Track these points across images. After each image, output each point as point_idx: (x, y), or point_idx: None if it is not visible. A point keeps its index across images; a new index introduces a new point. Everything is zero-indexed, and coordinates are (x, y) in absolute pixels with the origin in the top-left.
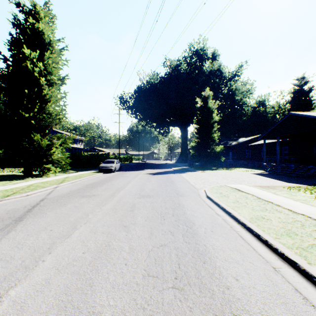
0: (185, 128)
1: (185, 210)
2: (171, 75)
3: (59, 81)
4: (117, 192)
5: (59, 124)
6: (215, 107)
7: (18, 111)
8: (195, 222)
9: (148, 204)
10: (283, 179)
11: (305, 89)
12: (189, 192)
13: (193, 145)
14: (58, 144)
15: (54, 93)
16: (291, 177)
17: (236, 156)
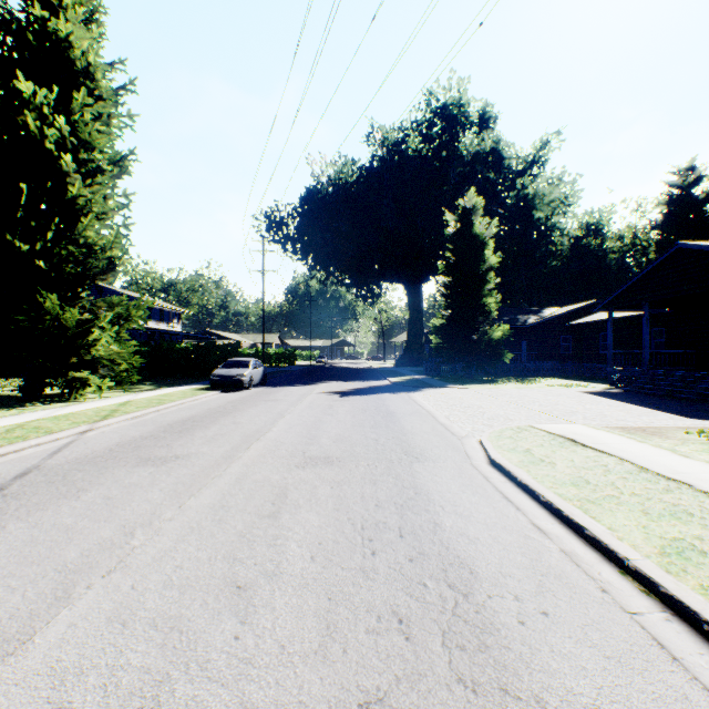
0: (418, 285)
1: (438, 511)
2: (385, 162)
3: (111, 166)
4: (243, 447)
5: (111, 272)
6: (489, 235)
7: (4, 237)
8: (477, 569)
9: (326, 490)
10: (670, 408)
11: (697, 195)
12: (440, 448)
13: (438, 324)
14: (105, 321)
15: (98, 194)
16: (685, 402)
17: (537, 350)
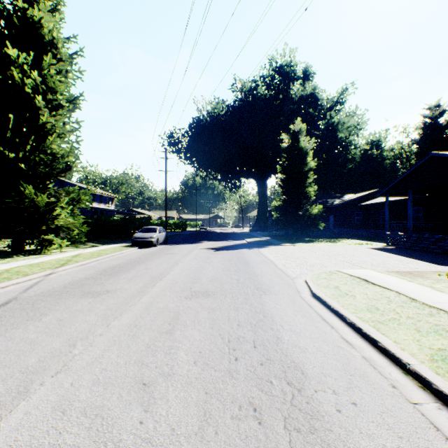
0: (264, 180)
1: (279, 329)
2: (243, 102)
3: (68, 103)
4: (151, 284)
5: (68, 171)
6: (309, 148)
7: None
8: (306, 370)
9: (205, 314)
10: (426, 258)
11: (441, 123)
12: (279, 285)
13: (277, 205)
14: (64, 203)
15: (59, 121)
16: (436, 255)
17: (340, 221)
